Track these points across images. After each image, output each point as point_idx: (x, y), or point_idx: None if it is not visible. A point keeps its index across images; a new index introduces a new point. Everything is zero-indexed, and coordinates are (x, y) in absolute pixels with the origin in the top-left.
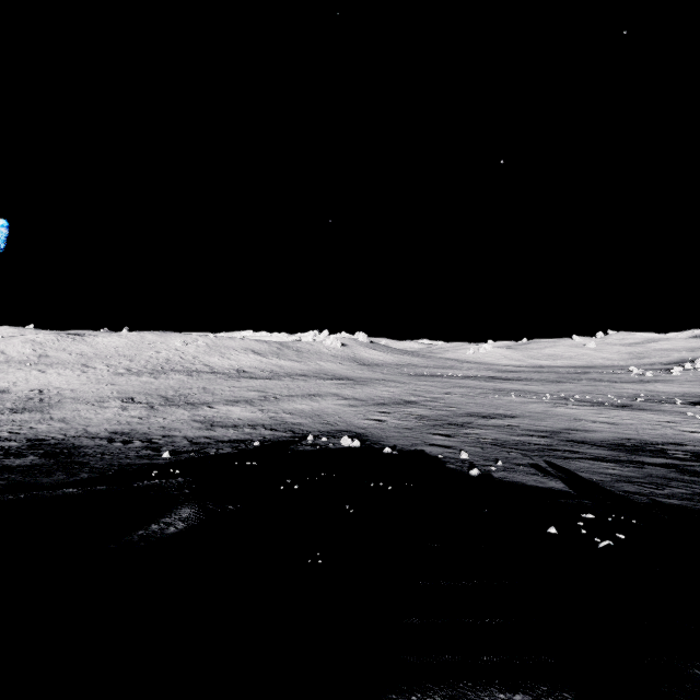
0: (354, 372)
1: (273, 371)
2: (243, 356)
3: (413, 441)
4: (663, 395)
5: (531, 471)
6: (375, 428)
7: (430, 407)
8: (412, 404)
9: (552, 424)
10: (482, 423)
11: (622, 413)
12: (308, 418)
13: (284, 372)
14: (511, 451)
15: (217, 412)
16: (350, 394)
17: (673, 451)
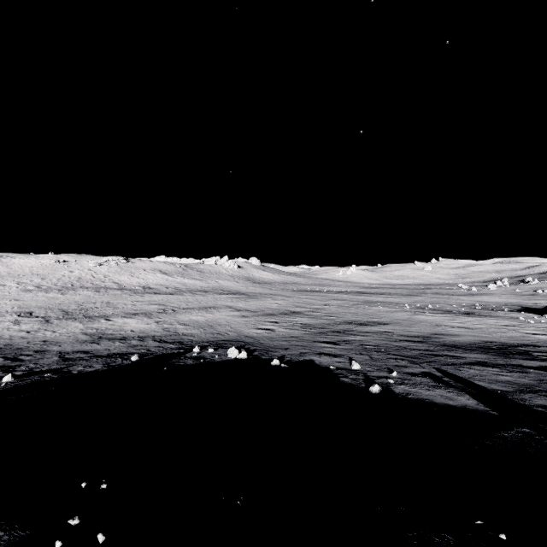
0: (248, 288)
1: (177, 287)
2: (151, 275)
3: (301, 350)
4: (492, 304)
5: (430, 383)
6: (264, 337)
7: (313, 316)
8: (297, 314)
9: (420, 330)
10: (361, 330)
11: (471, 319)
12: (201, 328)
13: (187, 288)
14: (397, 358)
15: (111, 325)
16: (243, 306)
17: (535, 352)
